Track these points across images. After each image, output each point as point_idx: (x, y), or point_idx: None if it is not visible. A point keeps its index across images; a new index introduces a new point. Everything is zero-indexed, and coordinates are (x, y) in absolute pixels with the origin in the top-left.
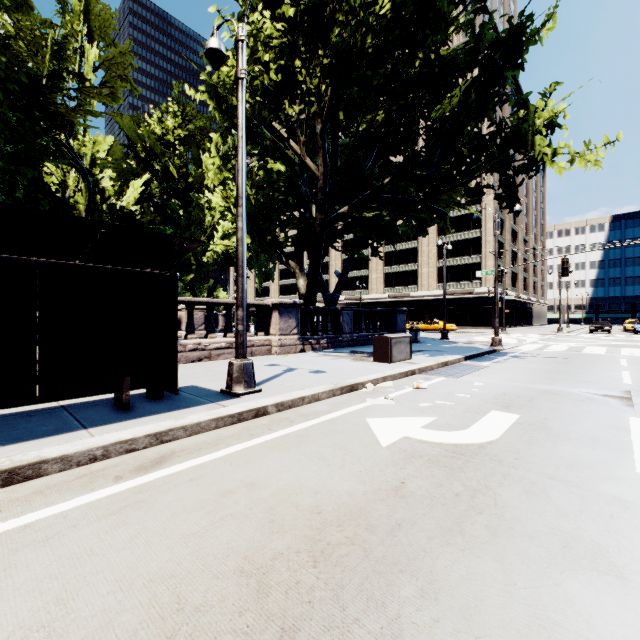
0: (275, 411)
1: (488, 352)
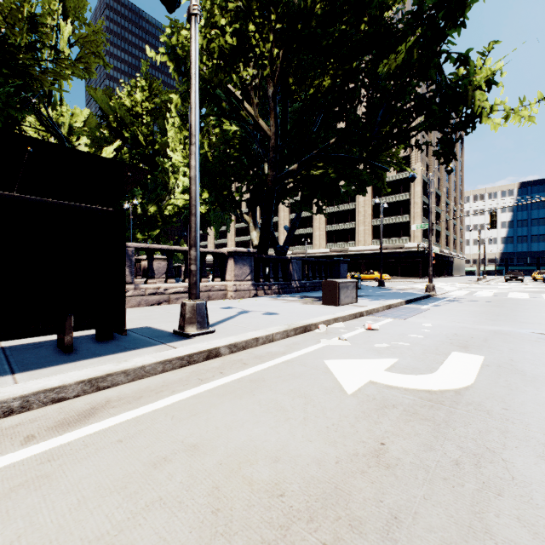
0: (228, 352)
1: (424, 297)
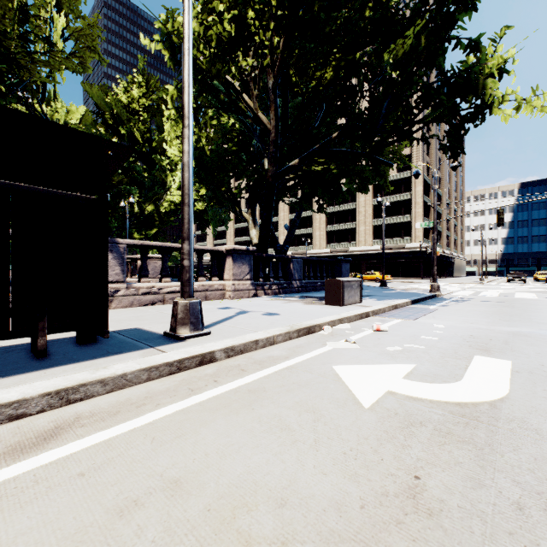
0: (224, 357)
1: (430, 297)
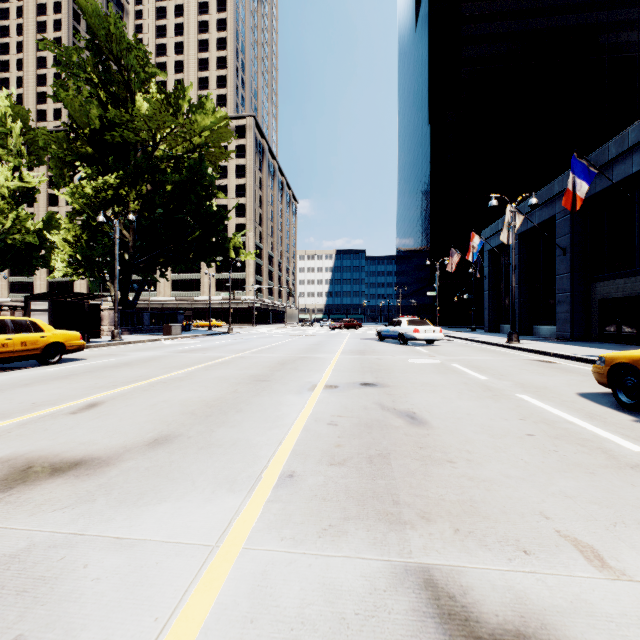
0: (133, 343)
1: (222, 333)
